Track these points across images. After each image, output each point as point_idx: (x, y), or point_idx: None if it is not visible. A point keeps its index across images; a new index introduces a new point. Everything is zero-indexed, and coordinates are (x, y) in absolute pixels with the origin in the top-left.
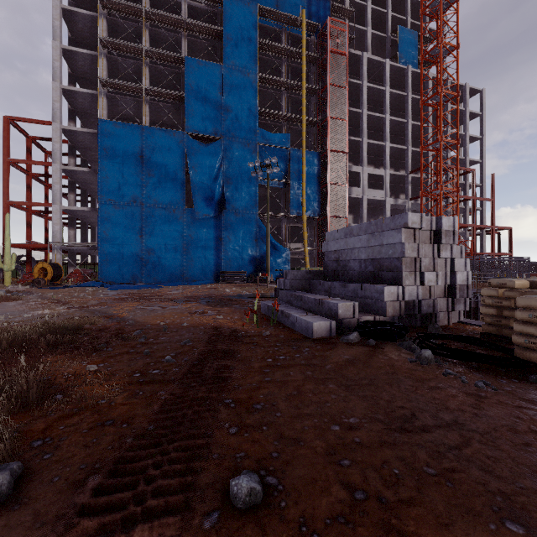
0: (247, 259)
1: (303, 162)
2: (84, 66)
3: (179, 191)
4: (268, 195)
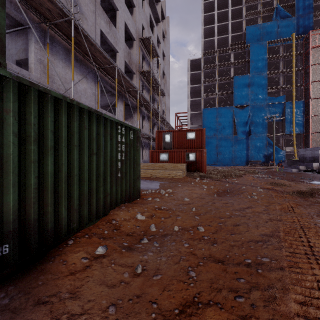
0: (261, 155)
1: (293, 107)
2: (194, 89)
3: (230, 129)
4: (274, 129)
